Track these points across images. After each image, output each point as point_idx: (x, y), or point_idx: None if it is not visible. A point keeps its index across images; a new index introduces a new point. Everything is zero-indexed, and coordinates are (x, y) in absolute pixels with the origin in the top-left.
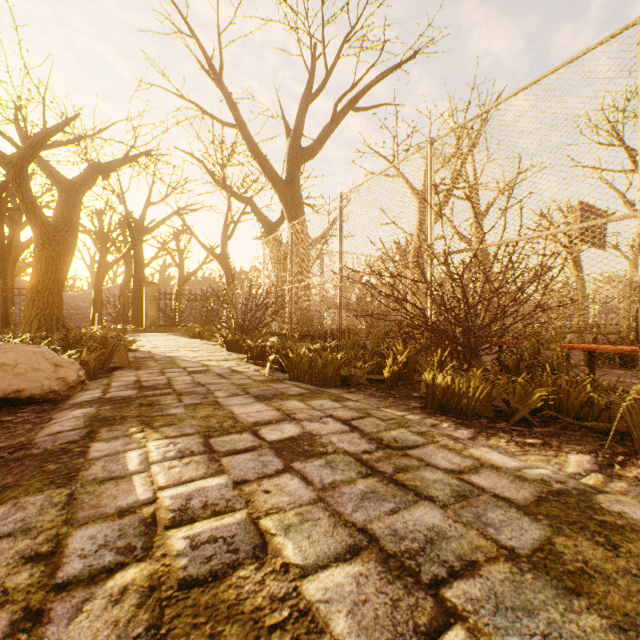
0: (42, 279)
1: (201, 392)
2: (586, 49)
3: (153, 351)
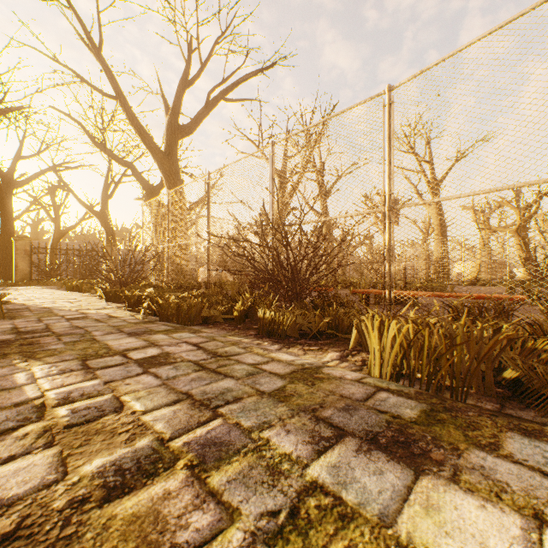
0: None
1: (79, 333)
2: (359, 102)
3: (27, 303)
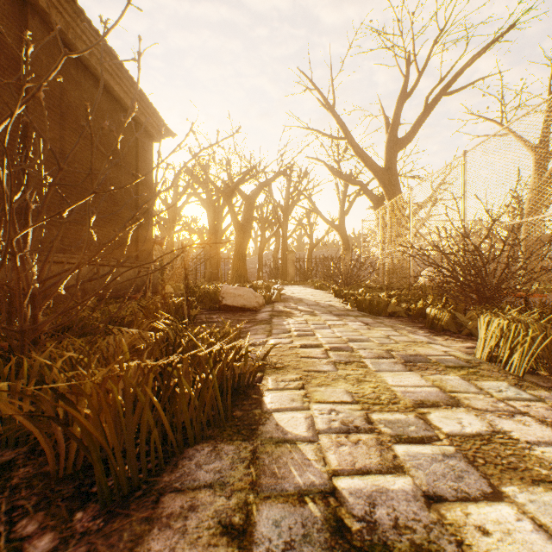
0: (237, 254)
1: (310, 311)
2: None
3: (291, 295)
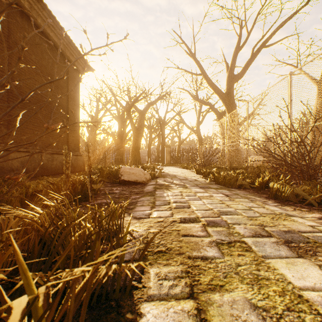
0: (134, 147)
1: (183, 184)
2: None
3: (168, 172)
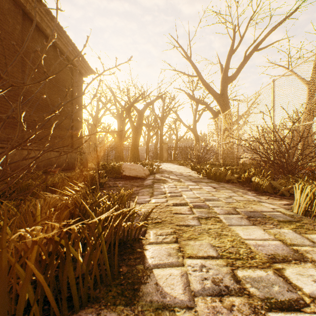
0: (133, 144)
1: (178, 179)
2: None
3: (165, 169)
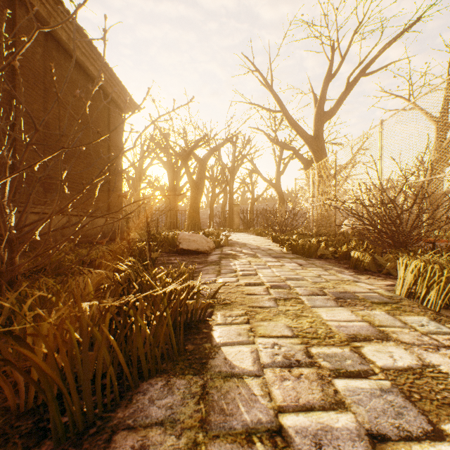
0: (192, 207)
1: (253, 254)
2: None
3: (237, 240)
